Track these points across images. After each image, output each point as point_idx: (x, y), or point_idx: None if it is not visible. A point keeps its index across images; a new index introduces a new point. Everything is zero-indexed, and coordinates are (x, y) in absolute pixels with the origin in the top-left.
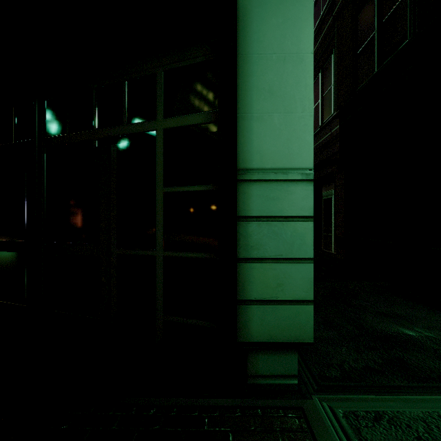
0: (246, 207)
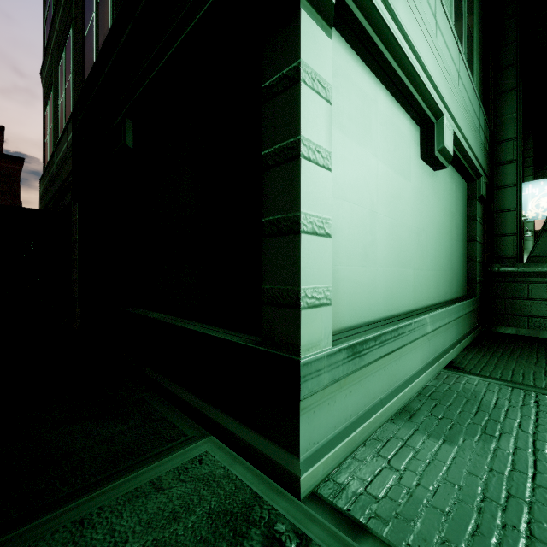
0: None
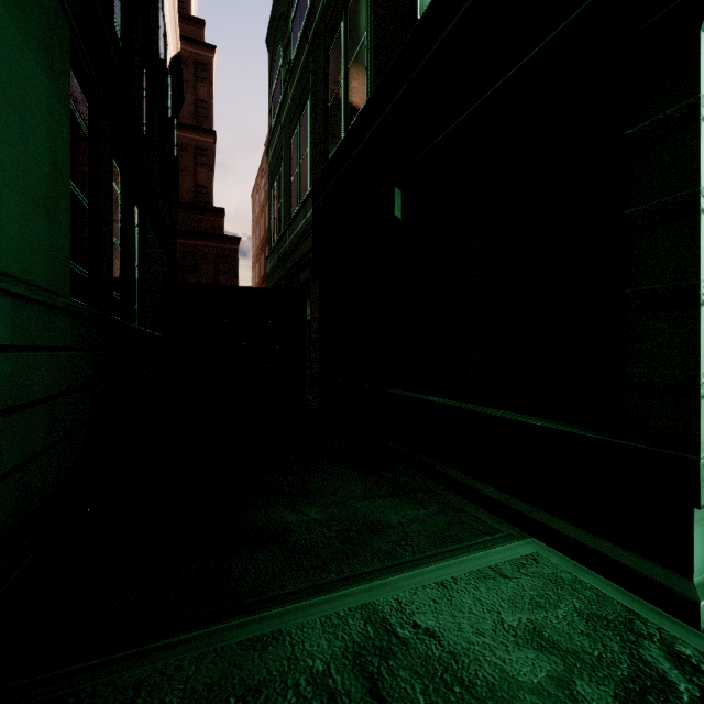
0: None
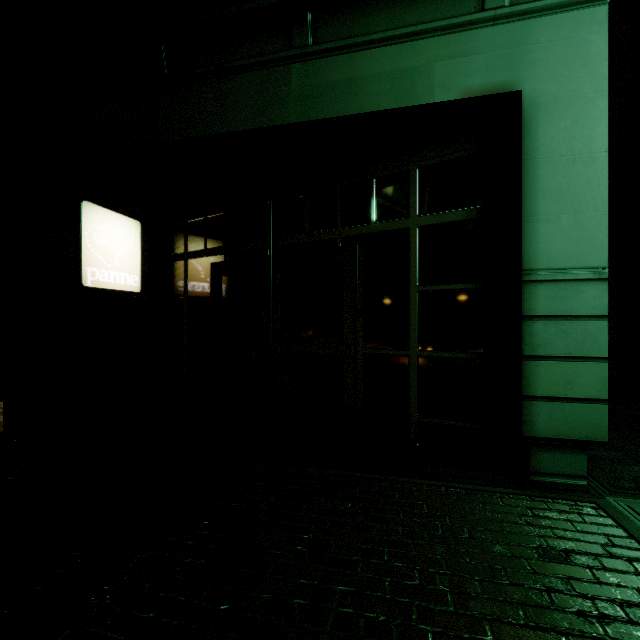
0: (531, 307)
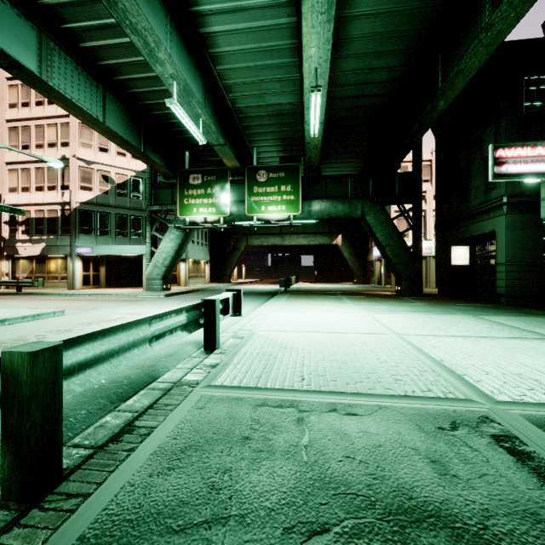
0: (496, 270)
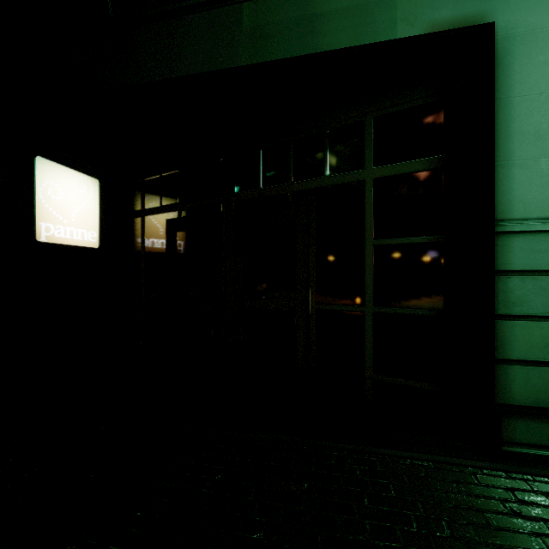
0: (506, 261)
